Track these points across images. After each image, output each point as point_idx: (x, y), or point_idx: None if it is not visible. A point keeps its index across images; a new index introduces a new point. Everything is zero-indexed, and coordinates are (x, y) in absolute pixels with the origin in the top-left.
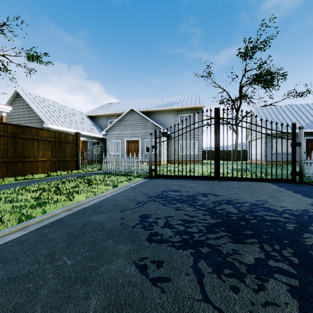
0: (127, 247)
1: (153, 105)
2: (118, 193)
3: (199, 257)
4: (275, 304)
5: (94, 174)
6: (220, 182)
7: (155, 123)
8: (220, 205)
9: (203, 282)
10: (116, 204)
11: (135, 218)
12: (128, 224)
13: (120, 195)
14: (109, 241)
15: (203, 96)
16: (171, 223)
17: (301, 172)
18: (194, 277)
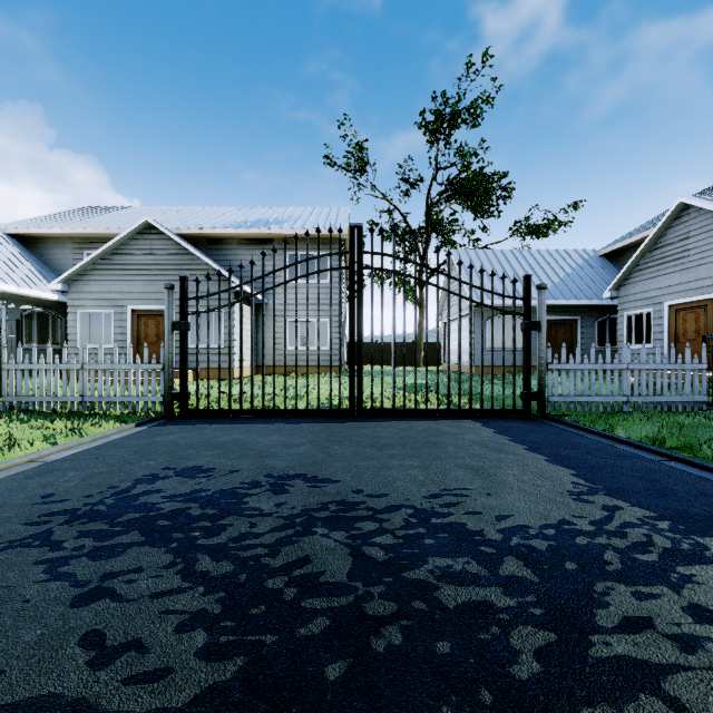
0: None
1: (218, 222)
2: None
3: None
4: None
5: None
6: (360, 427)
7: (217, 266)
8: (303, 537)
9: None
10: None
11: None
12: None
13: None
14: None
15: (346, 212)
16: None
17: (542, 392)
18: None
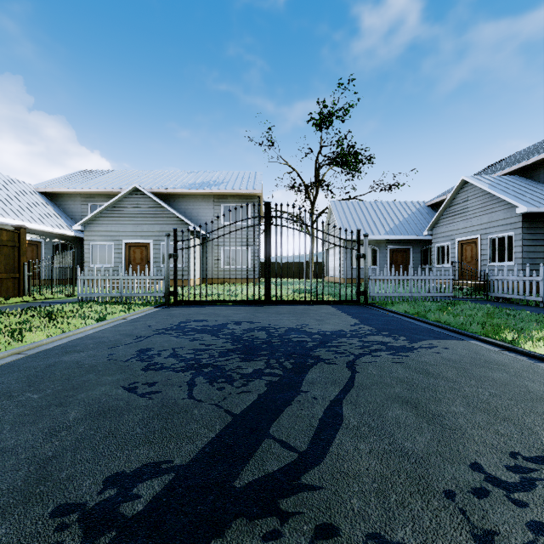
0: (116, 377)
1: (177, 184)
2: (106, 328)
3: (199, 375)
4: (248, 392)
5: (58, 304)
6: (270, 308)
7: (180, 215)
8: (251, 332)
9: (193, 389)
10: (102, 341)
11: (130, 353)
12: (119, 359)
13: (109, 330)
14: (90, 376)
15: (260, 176)
16: (179, 353)
17: (366, 291)
18: (187, 387)
